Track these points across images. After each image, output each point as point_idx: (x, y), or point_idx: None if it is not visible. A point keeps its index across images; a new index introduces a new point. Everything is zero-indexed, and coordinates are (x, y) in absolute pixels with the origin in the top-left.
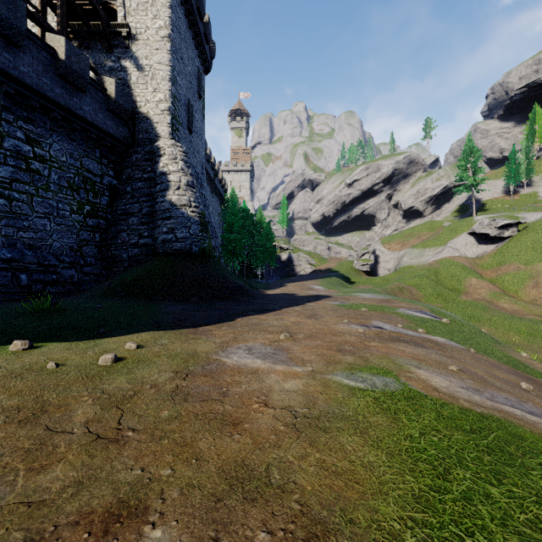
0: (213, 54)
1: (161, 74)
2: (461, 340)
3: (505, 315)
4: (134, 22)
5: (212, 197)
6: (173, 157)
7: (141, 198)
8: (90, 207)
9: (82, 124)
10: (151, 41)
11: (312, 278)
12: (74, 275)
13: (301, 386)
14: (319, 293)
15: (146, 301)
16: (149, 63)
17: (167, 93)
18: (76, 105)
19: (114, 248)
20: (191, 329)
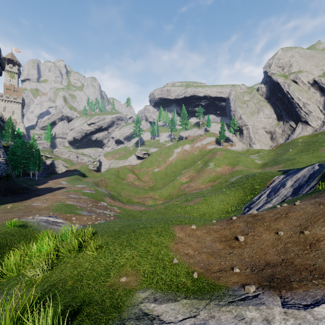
0: (4, 68)
1: None
2: (92, 196)
3: (133, 187)
4: None
5: None
6: None
7: None
8: None
9: None
10: None
11: (64, 176)
12: None
13: (47, 205)
14: (62, 186)
15: None
16: None
17: None
18: None
19: None
20: (20, 202)
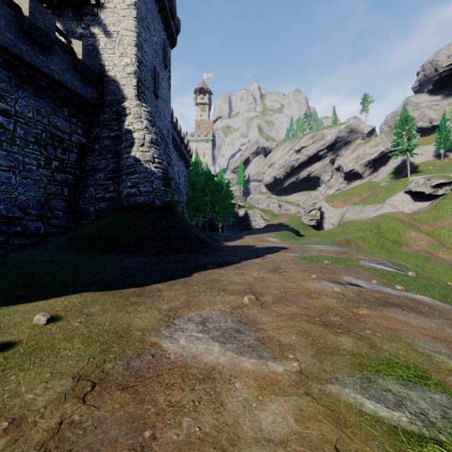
0: (178, 30)
1: (127, 39)
2: (440, 297)
3: (446, 265)
4: None
5: (178, 161)
6: (138, 117)
7: (107, 155)
8: (58, 163)
9: (49, 82)
10: (118, 8)
11: (267, 231)
12: (40, 227)
13: (293, 422)
14: (276, 245)
15: (103, 253)
16: (116, 29)
17: (133, 57)
18: (42, 63)
19: (82, 202)
20: (137, 289)
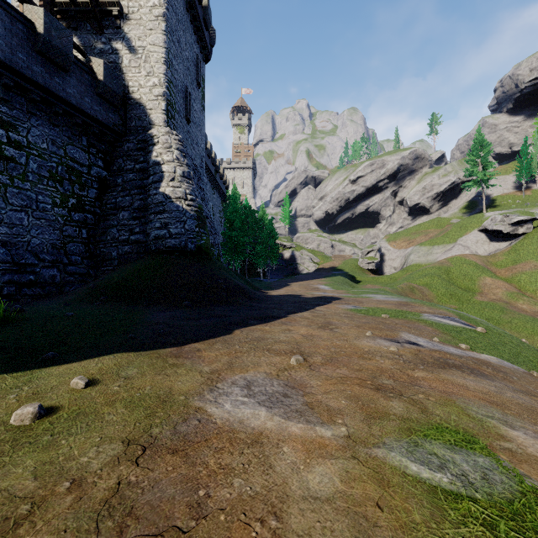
0: (213, 42)
1: (155, 56)
2: (510, 356)
3: (526, 317)
4: (126, 0)
5: (213, 194)
6: (167, 146)
7: (132, 191)
8: (75, 200)
9: (66, 108)
10: (144, 20)
11: (317, 277)
12: (56, 275)
13: (339, 482)
14: (327, 294)
15: (130, 307)
16: (142, 44)
17: (161, 77)
18: (58, 86)
19: (103, 245)
20: (174, 349)
